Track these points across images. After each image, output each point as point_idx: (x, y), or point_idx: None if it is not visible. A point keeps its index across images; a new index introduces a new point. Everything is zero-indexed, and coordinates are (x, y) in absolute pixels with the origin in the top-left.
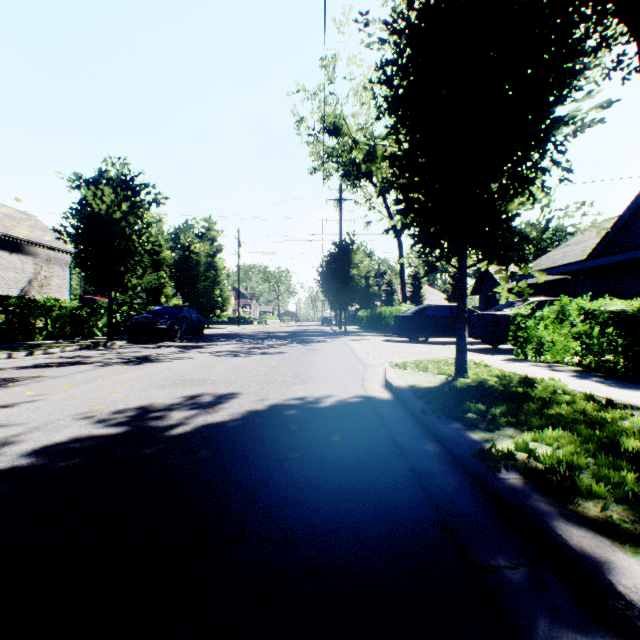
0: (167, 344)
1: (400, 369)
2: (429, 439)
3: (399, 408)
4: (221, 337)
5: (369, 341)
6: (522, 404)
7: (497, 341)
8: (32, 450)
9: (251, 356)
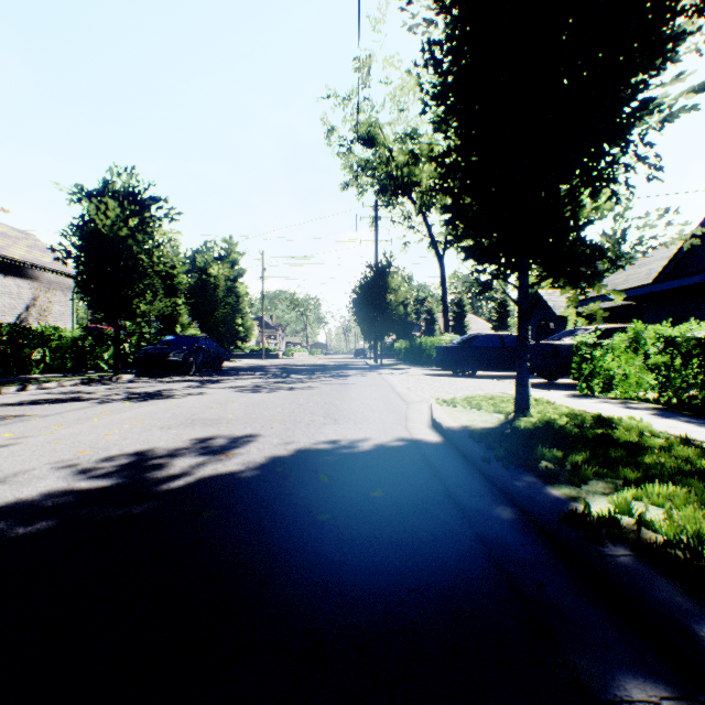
0: (180, 378)
1: (449, 406)
2: (495, 495)
3: (452, 454)
4: (242, 371)
5: (409, 375)
6: (607, 450)
7: (556, 375)
8: None
9: (275, 392)
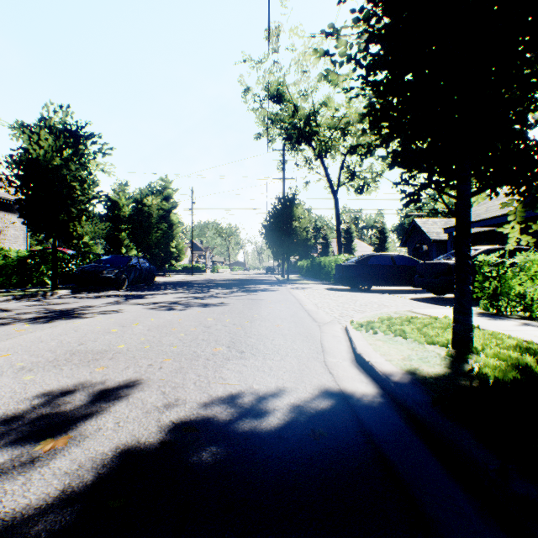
0: (111, 293)
1: (368, 332)
2: None
3: (412, 434)
4: (170, 285)
5: (313, 290)
6: None
7: (449, 291)
8: None
9: (188, 309)
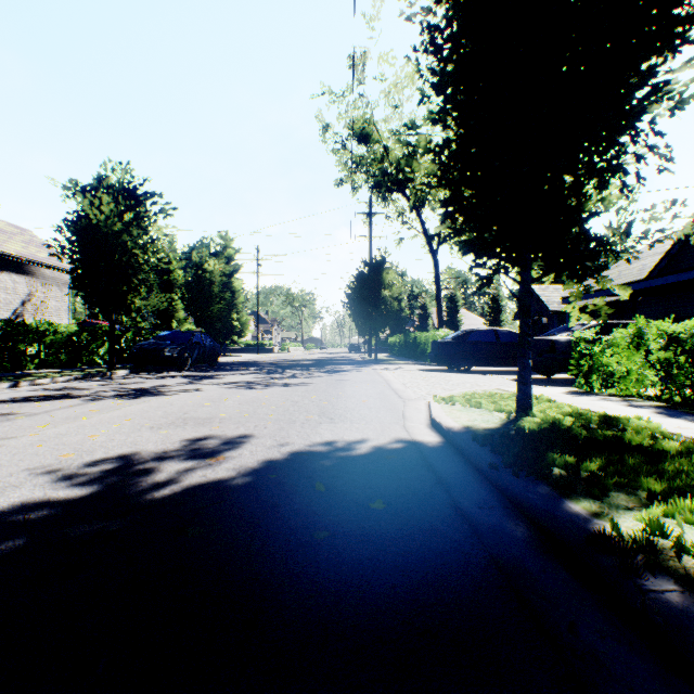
0: (175, 374)
1: (447, 404)
2: (506, 506)
3: (455, 457)
4: (237, 366)
5: (404, 370)
6: (622, 455)
7: (553, 370)
8: None
9: (269, 388)
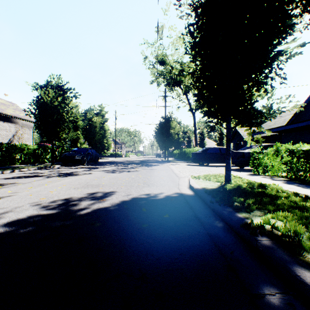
0: (80, 166)
1: (196, 179)
2: (215, 216)
3: (198, 199)
4: (107, 163)
5: (179, 165)
6: (262, 198)
7: (243, 165)
8: (7, 223)
9: (122, 172)
